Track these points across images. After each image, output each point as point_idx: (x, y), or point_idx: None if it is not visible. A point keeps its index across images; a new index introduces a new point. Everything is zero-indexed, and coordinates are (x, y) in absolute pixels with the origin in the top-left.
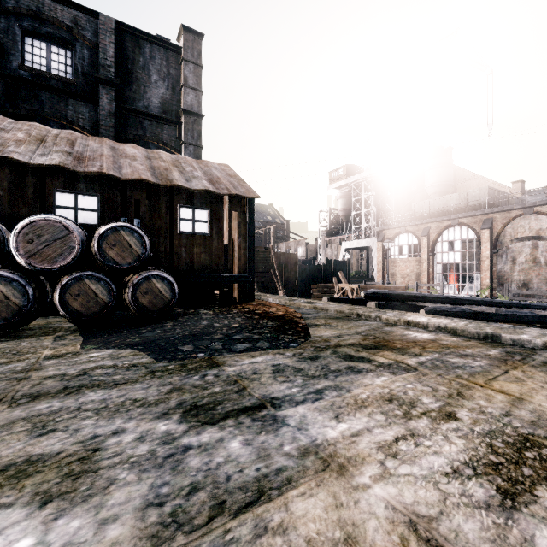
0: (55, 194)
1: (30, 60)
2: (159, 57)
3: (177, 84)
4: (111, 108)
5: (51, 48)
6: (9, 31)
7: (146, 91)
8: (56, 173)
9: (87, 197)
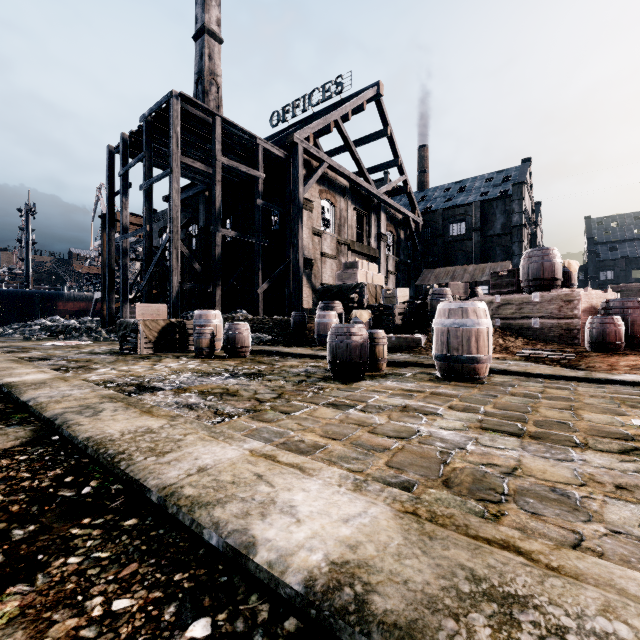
0: None
1: (451, 232)
2: (500, 205)
3: (510, 213)
4: (478, 239)
5: (458, 224)
6: (446, 226)
7: (494, 224)
8: None
9: None
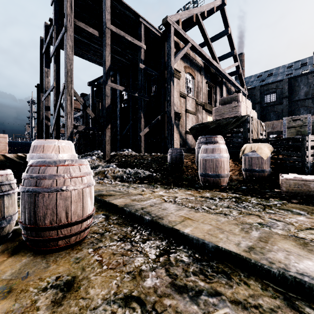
0: (269, 135)
1: (266, 100)
2: (303, 79)
3: (311, 84)
4: (286, 103)
5: (270, 95)
6: (262, 97)
7: (298, 92)
8: (270, 132)
9: (275, 135)
